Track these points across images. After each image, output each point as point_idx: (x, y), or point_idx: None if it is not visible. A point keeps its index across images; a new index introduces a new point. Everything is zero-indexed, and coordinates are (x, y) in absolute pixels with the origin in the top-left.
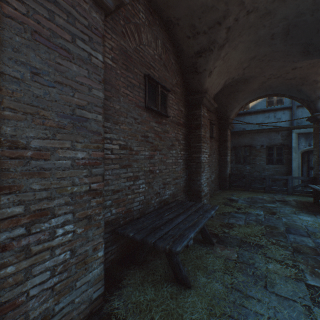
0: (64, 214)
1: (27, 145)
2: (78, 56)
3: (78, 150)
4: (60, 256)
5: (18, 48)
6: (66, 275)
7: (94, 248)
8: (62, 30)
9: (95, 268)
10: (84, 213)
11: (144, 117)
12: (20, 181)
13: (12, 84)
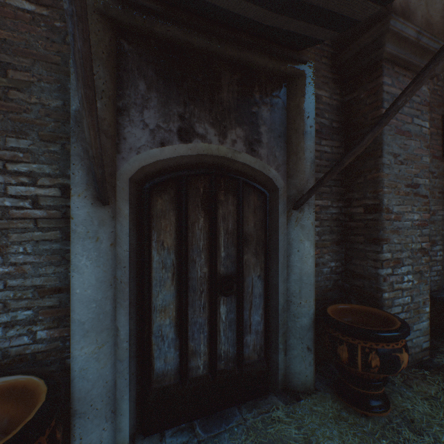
0: (407, 265)
1: (391, 210)
2: (414, 133)
3: (414, 213)
4: (405, 298)
5: (388, 144)
6: (408, 316)
7: (423, 302)
8: (406, 117)
9: (423, 320)
10: (417, 268)
11: (441, 169)
12: (389, 236)
13: (386, 169)
